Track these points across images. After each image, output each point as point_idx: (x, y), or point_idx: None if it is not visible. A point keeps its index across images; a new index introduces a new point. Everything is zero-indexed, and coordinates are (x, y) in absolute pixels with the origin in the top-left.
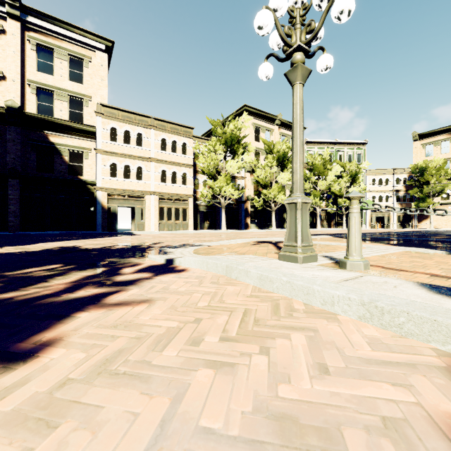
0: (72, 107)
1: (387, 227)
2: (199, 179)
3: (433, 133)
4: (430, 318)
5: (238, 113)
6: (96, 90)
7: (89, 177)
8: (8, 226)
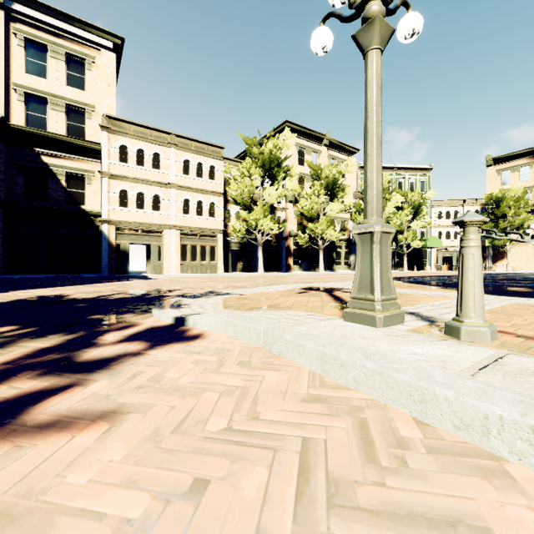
0: (71, 119)
1: (456, 269)
2: (230, 210)
3: (510, 157)
4: None
5: (278, 130)
6: (102, 98)
7: (92, 207)
8: None
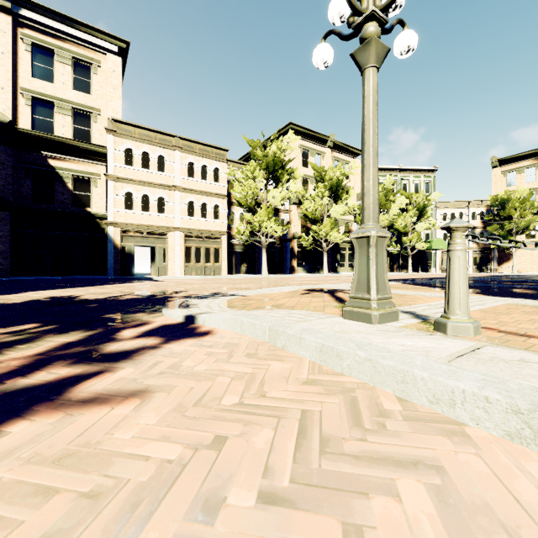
0: (77, 123)
1: None
2: (234, 212)
3: (515, 158)
4: None
5: (282, 132)
6: (107, 102)
7: (98, 210)
8: None
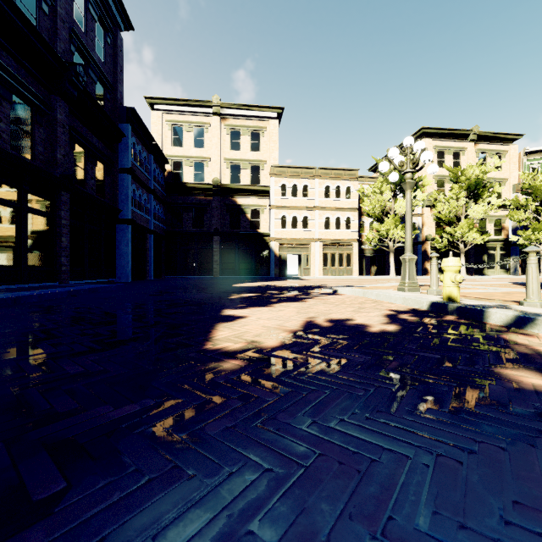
0: (252, 173)
1: None
2: (364, 221)
3: None
4: (414, 299)
5: (414, 138)
6: (270, 154)
7: (264, 230)
8: (213, 272)
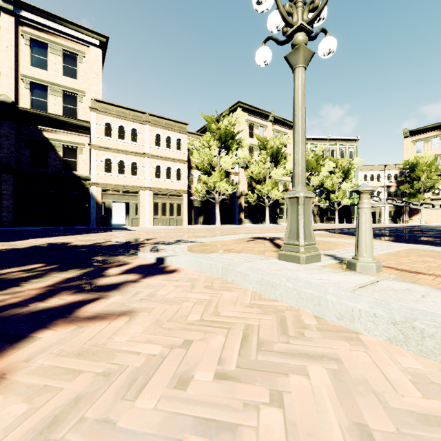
0: (66, 102)
1: (379, 222)
2: (193, 174)
3: (423, 130)
4: None
5: (232, 109)
6: (91, 85)
7: (83, 173)
8: (1, 221)
